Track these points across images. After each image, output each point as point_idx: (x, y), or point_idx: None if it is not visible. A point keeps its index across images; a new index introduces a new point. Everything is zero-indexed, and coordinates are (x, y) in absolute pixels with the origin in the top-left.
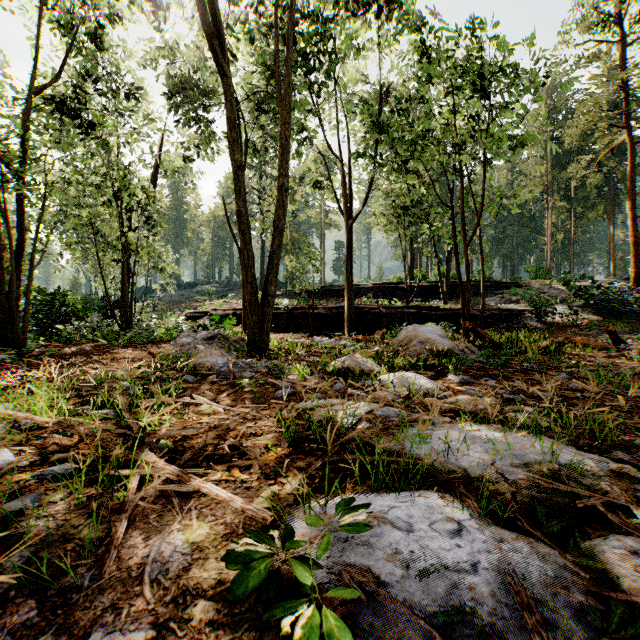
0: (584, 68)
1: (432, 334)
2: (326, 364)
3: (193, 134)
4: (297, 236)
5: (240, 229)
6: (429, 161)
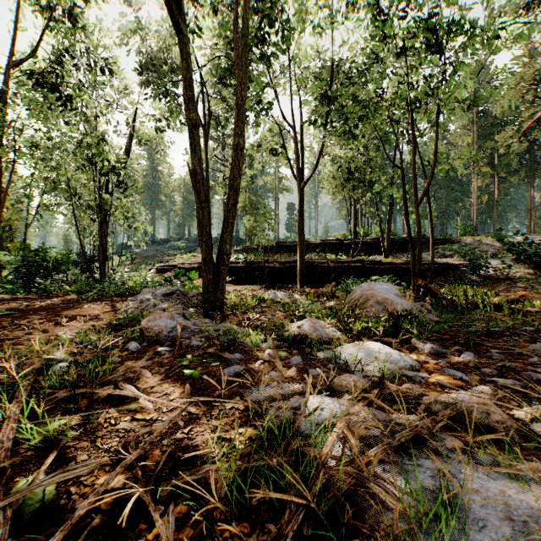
0: (507, 50)
1: (388, 293)
2: (281, 329)
3: (163, 109)
4: (255, 199)
5: (195, 188)
6: (377, 125)
